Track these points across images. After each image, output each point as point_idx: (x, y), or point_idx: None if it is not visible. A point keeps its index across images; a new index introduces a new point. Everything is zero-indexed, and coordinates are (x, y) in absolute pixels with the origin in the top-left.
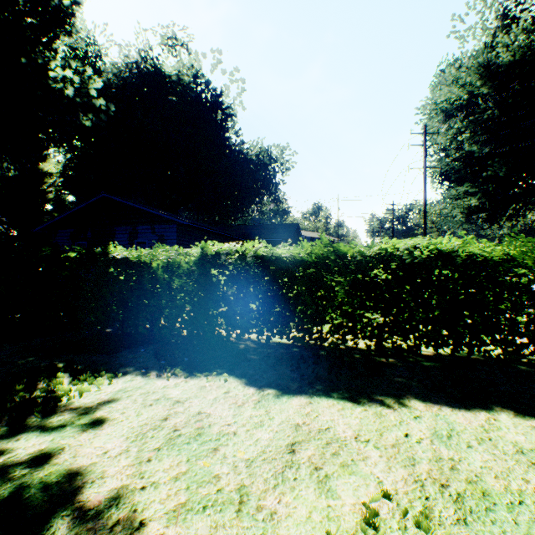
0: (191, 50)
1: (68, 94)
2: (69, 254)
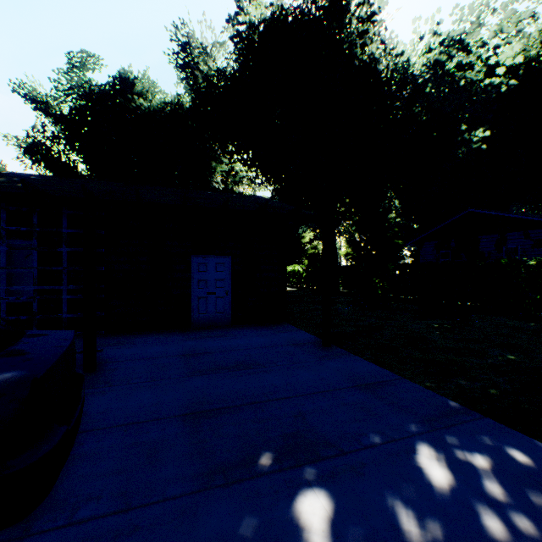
0: (536, 15)
1: (482, 148)
2: (529, 263)
